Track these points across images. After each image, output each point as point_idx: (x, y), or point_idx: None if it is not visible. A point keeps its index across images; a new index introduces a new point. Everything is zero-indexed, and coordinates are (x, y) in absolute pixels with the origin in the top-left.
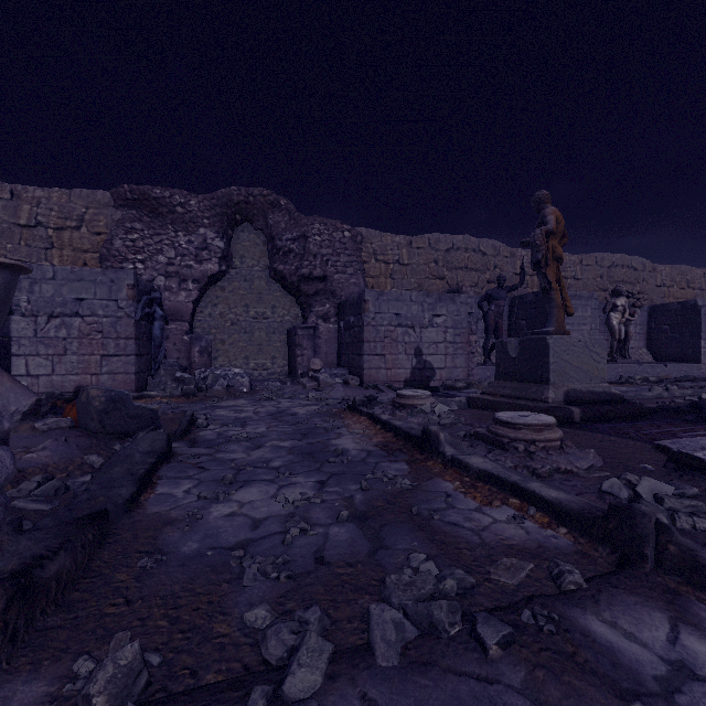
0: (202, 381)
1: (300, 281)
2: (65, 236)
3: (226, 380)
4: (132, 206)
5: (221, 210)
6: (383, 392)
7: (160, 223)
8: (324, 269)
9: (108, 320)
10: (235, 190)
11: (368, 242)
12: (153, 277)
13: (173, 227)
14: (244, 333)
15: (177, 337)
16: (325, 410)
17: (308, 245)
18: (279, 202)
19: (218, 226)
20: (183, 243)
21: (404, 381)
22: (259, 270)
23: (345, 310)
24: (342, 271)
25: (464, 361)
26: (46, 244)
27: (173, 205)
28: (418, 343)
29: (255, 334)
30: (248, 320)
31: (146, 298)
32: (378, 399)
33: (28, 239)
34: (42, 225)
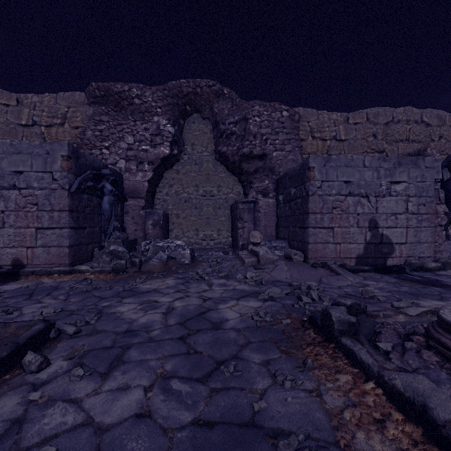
0: (147, 252)
1: (241, 161)
2: (53, 131)
3: (168, 251)
4: (102, 103)
5: (172, 100)
6: (337, 273)
7: (123, 115)
8: (263, 148)
9: (43, 192)
10: (184, 82)
11: (305, 120)
12: (116, 160)
13: (133, 118)
14: (194, 209)
15: (134, 211)
16: (270, 320)
17: (248, 126)
18: (223, 91)
19: (170, 114)
20: (140, 130)
21: (355, 257)
22: (207, 155)
23: (284, 183)
24: (280, 149)
25: (430, 235)
26: (40, 139)
27: (131, 98)
28: (373, 214)
29: (203, 210)
30: (198, 197)
31: (89, 172)
32: (336, 286)
33: (27, 136)
34: (37, 124)
